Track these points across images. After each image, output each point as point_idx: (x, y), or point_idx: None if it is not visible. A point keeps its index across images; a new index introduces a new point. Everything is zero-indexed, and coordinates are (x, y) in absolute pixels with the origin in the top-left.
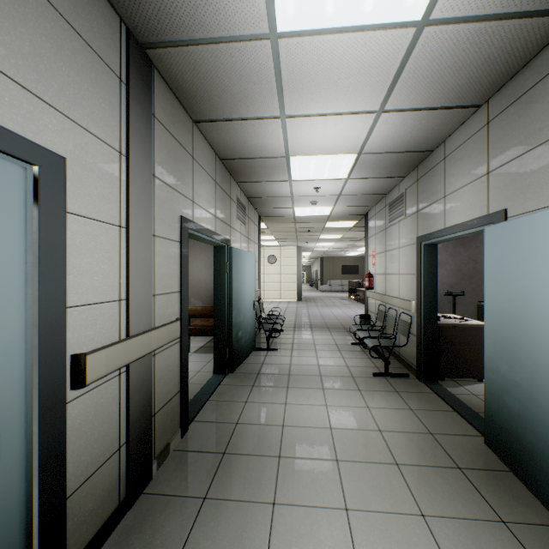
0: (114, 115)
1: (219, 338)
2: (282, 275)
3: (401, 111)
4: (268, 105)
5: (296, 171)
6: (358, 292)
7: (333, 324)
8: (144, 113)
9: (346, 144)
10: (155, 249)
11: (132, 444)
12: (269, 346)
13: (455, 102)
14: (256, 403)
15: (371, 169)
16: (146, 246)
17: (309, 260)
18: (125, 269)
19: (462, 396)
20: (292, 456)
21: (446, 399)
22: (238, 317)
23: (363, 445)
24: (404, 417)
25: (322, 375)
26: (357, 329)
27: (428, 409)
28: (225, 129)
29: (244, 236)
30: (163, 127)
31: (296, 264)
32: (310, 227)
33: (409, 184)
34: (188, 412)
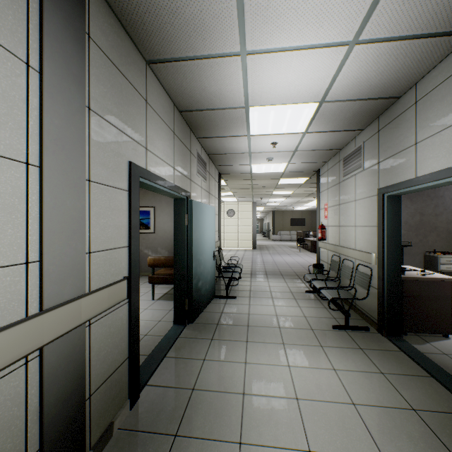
0: (15, 9)
1: (178, 289)
2: (239, 227)
3: (378, 42)
4: (226, 37)
5: (255, 124)
6: (305, 242)
7: (286, 271)
8: (71, 25)
9: (308, 90)
10: (91, 197)
11: (48, 451)
12: (228, 293)
13: (445, 26)
14: (215, 362)
15: (331, 121)
16: (74, 192)
17: (262, 214)
18: (38, 221)
19: (433, 356)
20: (255, 443)
21: (417, 360)
22: (197, 268)
23: (337, 427)
24: (377, 384)
25: (280, 327)
26: (312, 279)
27: (401, 373)
28: (181, 73)
29: (205, 190)
30: (104, 55)
31: (251, 217)
32: (264, 184)
33: (368, 136)
34: (139, 378)
